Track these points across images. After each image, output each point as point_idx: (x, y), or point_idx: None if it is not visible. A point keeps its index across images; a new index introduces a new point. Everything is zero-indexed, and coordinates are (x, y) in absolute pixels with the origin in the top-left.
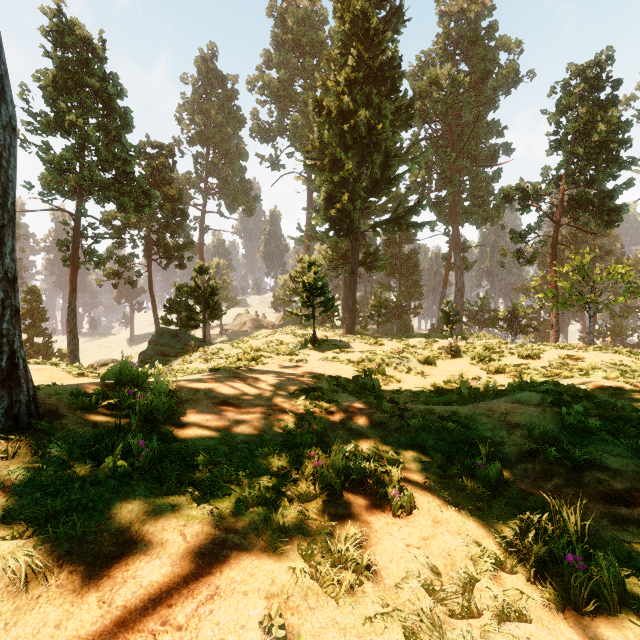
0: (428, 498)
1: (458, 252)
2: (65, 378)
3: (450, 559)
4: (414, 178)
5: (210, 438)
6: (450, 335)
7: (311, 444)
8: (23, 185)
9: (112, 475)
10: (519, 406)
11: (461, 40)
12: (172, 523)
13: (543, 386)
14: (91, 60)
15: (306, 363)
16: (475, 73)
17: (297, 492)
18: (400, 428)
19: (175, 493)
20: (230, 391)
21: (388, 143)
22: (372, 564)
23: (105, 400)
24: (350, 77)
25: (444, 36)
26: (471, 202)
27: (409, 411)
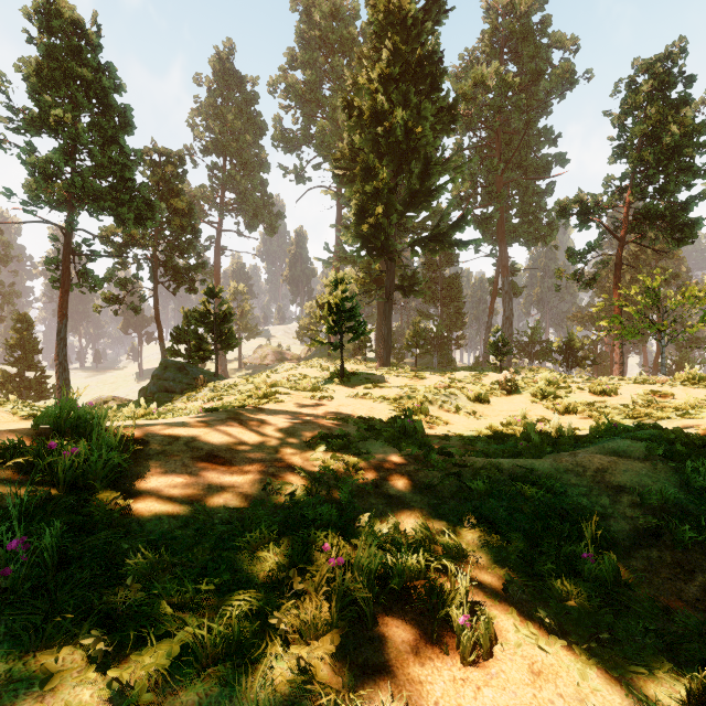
0: (513, 618)
1: (506, 275)
2: (4, 421)
3: None
4: (457, 191)
5: (171, 517)
6: (499, 368)
7: (329, 523)
8: (1, 192)
9: None
10: (619, 460)
11: (510, 37)
12: None
13: (641, 431)
14: (83, 47)
15: (331, 401)
16: (525, 74)
17: (298, 622)
18: (458, 493)
19: (65, 643)
20: (223, 439)
21: (428, 149)
22: None
23: (22, 456)
24: (385, 73)
25: (490, 32)
26: (520, 220)
27: (468, 467)
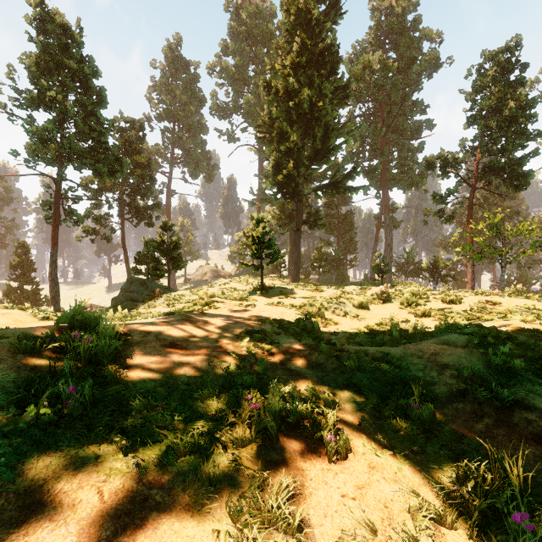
0: (363, 440)
1: (387, 212)
2: (29, 321)
3: (387, 512)
4: (350, 149)
5: (152, 380)
6: (381, 283)
7: (251, 385)
8: (10, 153)
9: (36, 424)
10: (447, 347)
11: (390, 31)
12: (91, 479)
13: (468, 328)
14: (70, 44)
15: (254, 307)
16: (402, 60)
17: (232, 437)
18: (336, 369)
19: (103, 442)
20: (179, 333)
21: (327, 118)
22: (305, 520)
23: (54, 343)
24: (295, 61)
25: (375, 28)
26: (398, 170)
27: (345, 352)
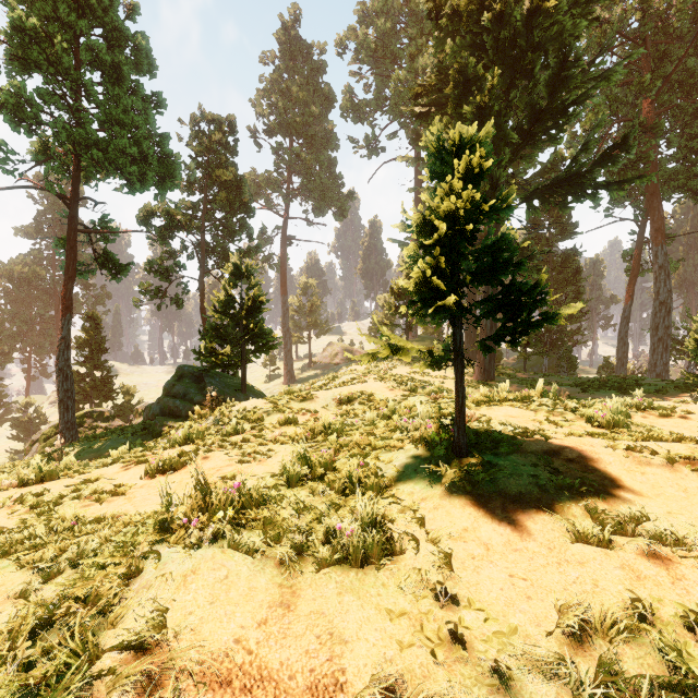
0: None
1: (661, 243)
2: None
3: None
4: (588, 127)
5: None
6: None
7: None
8: None
9: None
10: None
11: None
12: None
13: None
14: None
15: None
16: None
17: None
18: None
19: None
20: None
21: (566, 35)
22: None
23: None
24: None
25: None
26: (676, 166)
27: None
